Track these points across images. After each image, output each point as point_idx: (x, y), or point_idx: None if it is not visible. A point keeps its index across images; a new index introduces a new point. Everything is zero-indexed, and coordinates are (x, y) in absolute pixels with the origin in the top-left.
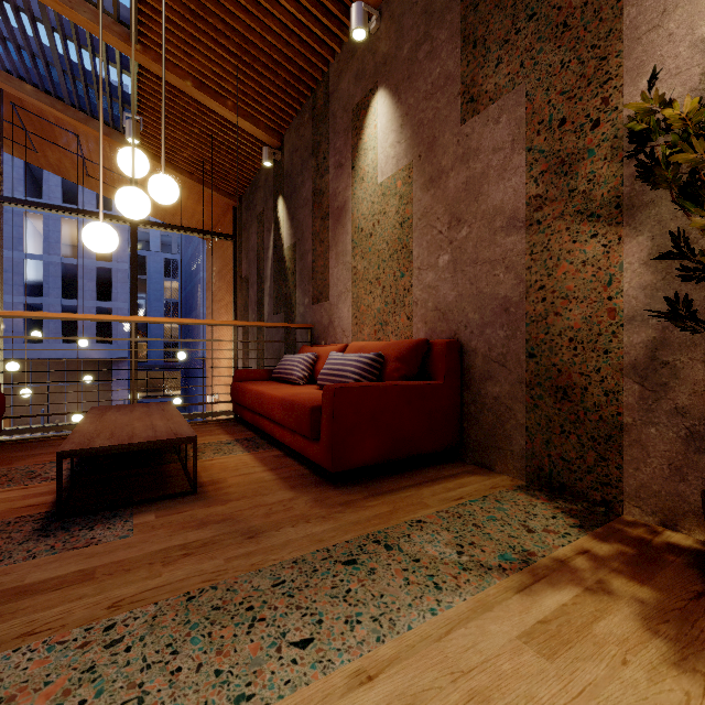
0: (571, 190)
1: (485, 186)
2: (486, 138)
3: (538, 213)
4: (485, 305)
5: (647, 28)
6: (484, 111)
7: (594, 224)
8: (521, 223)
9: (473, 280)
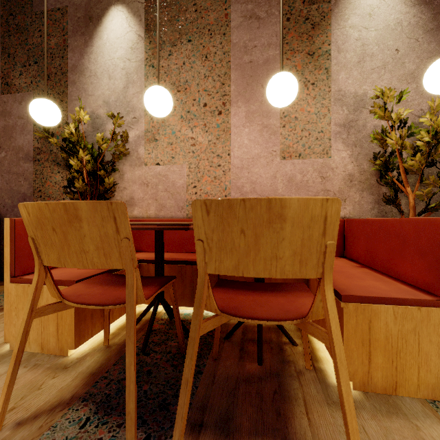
0: (51, 150)
1: (14, 134)
2: (15, 109)
3: (38, 156)
4: (14, 196)
5: (74, 98)
6: (14, 94)
7: (59, 167)
8: (31, 158)
9: (8, 181)
